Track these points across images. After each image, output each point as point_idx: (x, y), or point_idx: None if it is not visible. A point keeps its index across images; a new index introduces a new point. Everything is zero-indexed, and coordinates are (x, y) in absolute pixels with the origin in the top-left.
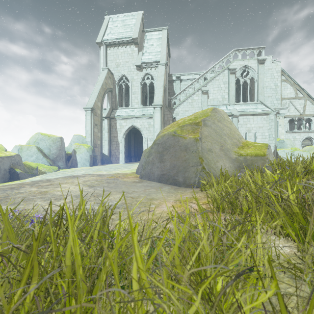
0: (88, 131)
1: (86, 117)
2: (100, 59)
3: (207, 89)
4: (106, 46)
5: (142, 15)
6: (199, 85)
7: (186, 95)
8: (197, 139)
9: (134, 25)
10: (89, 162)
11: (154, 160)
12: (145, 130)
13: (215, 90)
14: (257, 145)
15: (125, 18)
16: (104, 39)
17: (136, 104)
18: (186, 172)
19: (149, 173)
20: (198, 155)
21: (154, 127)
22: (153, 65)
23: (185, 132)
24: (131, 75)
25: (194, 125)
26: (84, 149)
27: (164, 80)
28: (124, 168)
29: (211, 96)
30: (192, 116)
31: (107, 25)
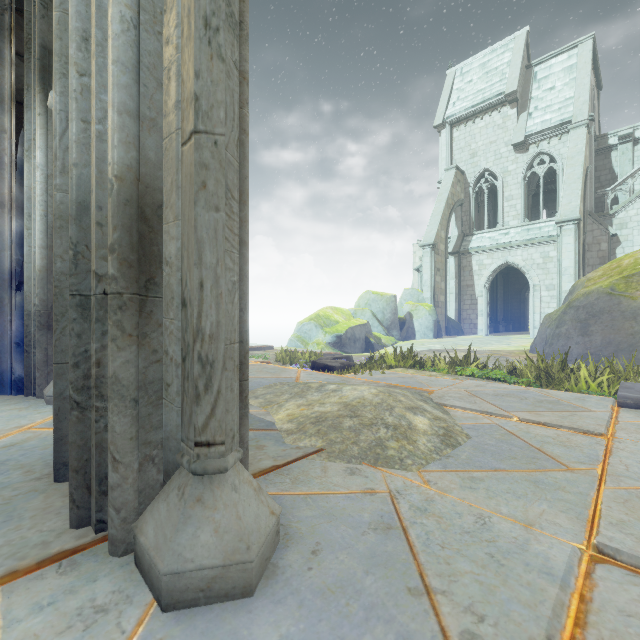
0: (426, 281)
1: (423, 259)
2: (440, 152)
3: None
4: (451, 127)
5: (526, 35)
6: None
7: None
8: None
9: (507, 66)
10: (432, 331)
11: (570, 333)
12: (534, 269)
13: None
14: None
15: (487, 59)
16: (447, 117)
17: (512, 219)
18: (633, 352)
19: (561, 352)
20: None
21: (560, 265)
22: (554, 133)
23: (634, 287)
24: (501, 166)
25: None
26: (425, 312)
27: (584, 160)
28: (497, 343)
29: None
30: None
31: (451, 86)
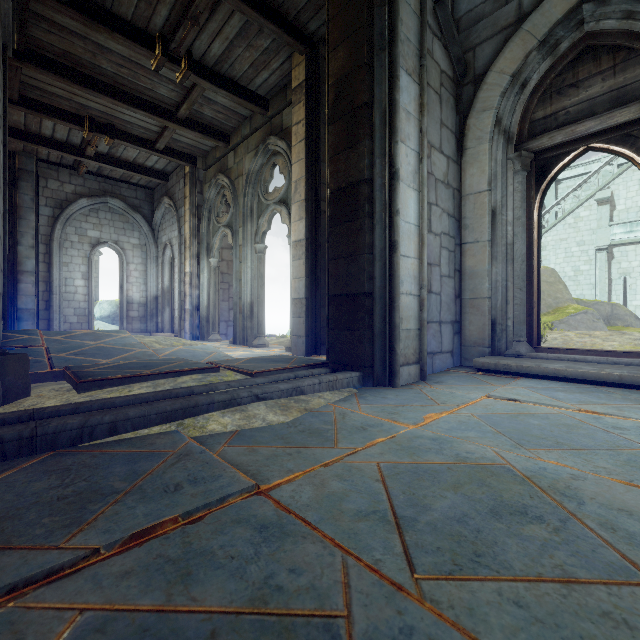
0: None
1: None
2: None
3: (607, 195)
4: None
5: None
6: (601, 182)
7: (561, 212)
8: None
9: None
10: None
11: None
12: None
13: (632, 190)
14: (565, 312)
15: None
16: None
17: None
18: None
19: None
20: None
21: None
22: None
23: None
24: None
25: None
26: None
27: None
28: None
29: (620, 205)
30: None
31: None
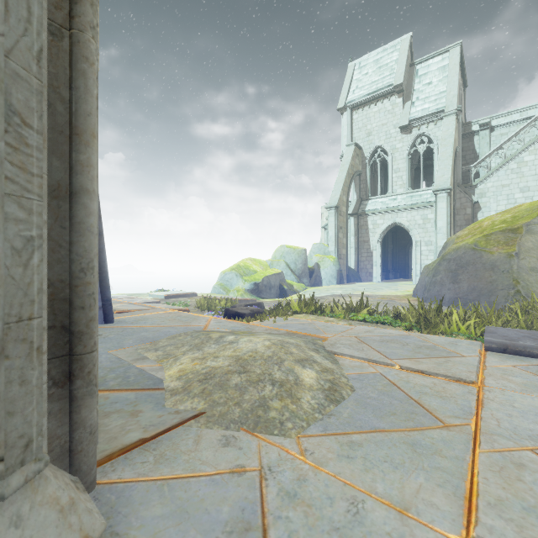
0: (330, 237)
1: (329, 218)
2: (342, 131)
3: None
4: (351, 110)
5: (410, 39)
6: None
7: (503, 157)
8: (511, 254)
9: (395, 63)
10: (336, 279)
11: (444, 280)
12: (416, 228)
13: None
14: None
15: (380, 56)
16: (348, 102)
17: (399, 188)
18: (491, 296)
19: (436, 296)
20: (511, 276)
21: (436, 226)
22: (431, 119)
23: (492, 244)
24: (391, 144)
25: (509, 233)
26: (330, 263)
27: (454, 142)
28: (387, 288)
29: None
30: (509, 214)
31: (351, 77)
